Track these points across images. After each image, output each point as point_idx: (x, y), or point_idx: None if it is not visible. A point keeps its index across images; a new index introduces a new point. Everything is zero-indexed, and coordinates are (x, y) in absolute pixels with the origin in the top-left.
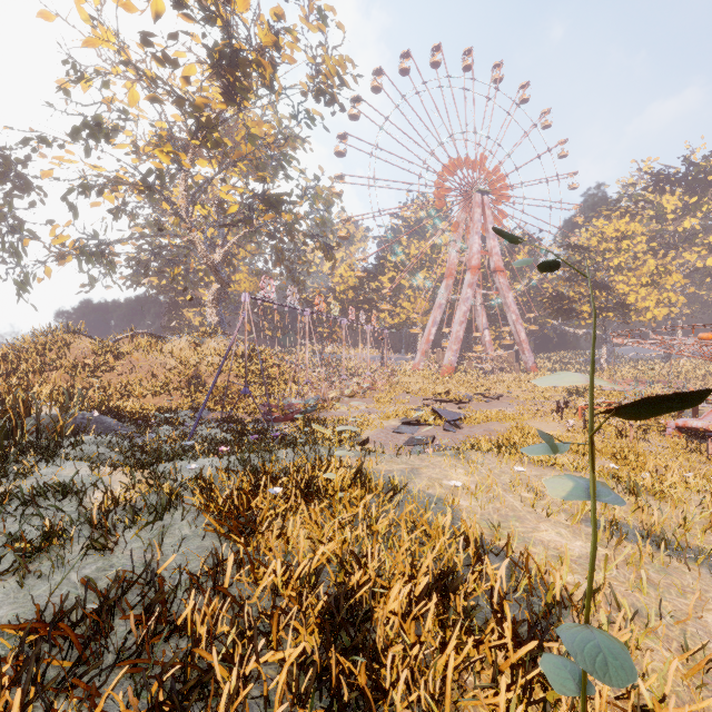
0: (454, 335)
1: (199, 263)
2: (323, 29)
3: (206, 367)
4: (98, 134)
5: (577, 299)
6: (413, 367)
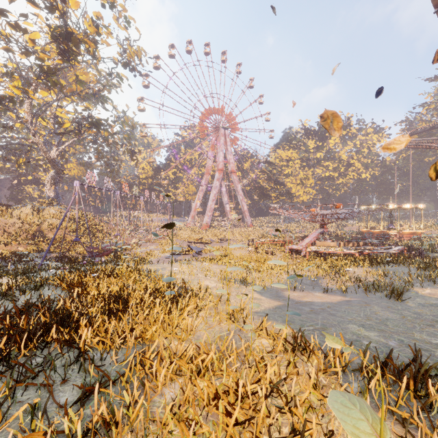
0: (209, 207)
1: (38, 154)
2: (127, 32)
3: (46, 226)
4: None
5: (270, 190)
6: (186, 225)
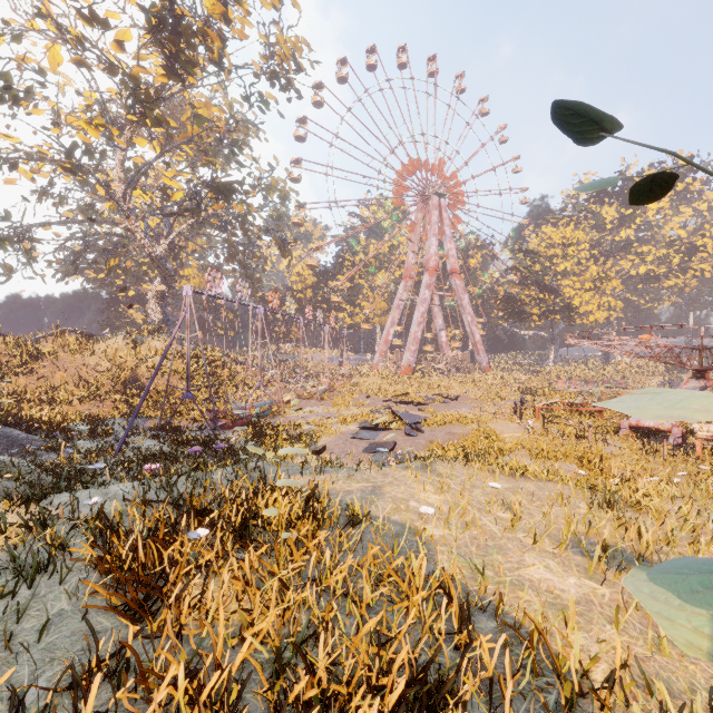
0: (412, 336)
1: (142, 255)
2: (276, 4)
3: (145, 369)
4: (5, 93)
5: (528, 302)
6: (372, 368)
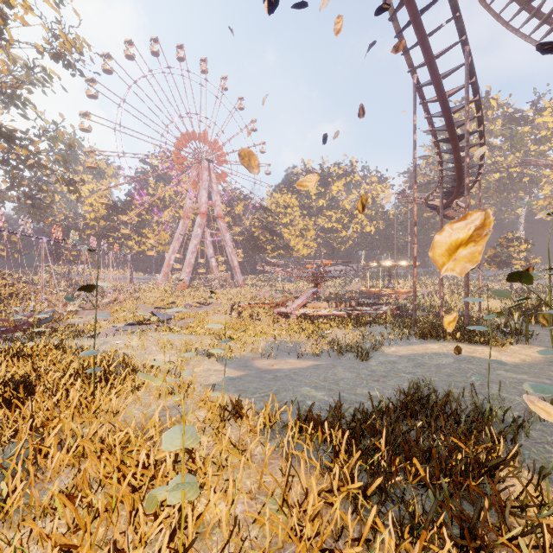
0: (188, 261)
1: None
2: (57, 12)
3: None
4: None
5: (265, 241)
6: (156, 285)
